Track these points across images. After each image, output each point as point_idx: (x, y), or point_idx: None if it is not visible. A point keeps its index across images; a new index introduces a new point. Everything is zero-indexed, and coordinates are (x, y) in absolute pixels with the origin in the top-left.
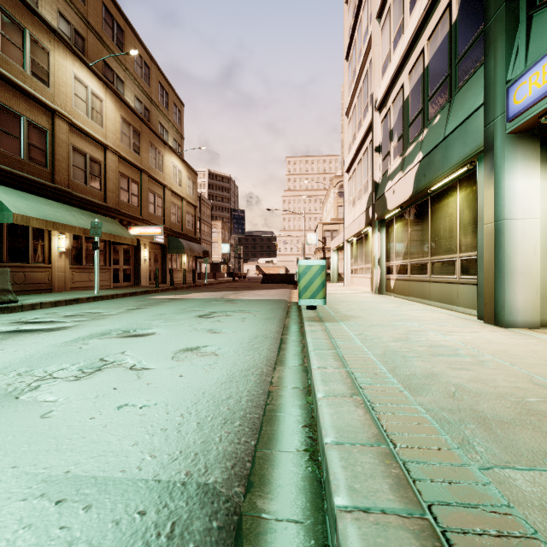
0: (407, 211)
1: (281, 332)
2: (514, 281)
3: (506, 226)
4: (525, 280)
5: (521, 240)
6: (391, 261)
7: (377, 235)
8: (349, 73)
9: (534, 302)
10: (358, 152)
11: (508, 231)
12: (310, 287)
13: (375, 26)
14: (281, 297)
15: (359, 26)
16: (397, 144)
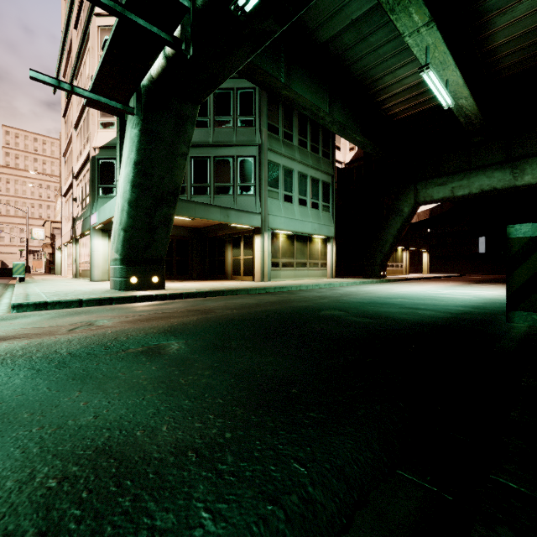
0: (84, 238)
1: (4, 289)
2: (95, 269)
3: (92, 253)
4: (98, 268)
5: (97, 258)
6: (81, 260)
7: (75, 246)
8: (66, 128)
9: (100, 274)
10: (69, 190)
11: (93, 255)
12: (19, 271)
13: (74, 132)
14: (1, 282)
15: (70, 111)
16: (81, 205)
